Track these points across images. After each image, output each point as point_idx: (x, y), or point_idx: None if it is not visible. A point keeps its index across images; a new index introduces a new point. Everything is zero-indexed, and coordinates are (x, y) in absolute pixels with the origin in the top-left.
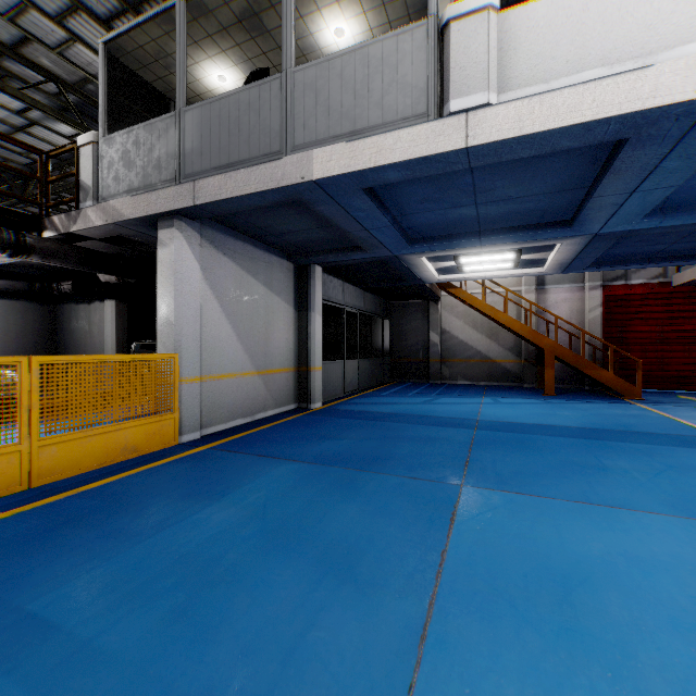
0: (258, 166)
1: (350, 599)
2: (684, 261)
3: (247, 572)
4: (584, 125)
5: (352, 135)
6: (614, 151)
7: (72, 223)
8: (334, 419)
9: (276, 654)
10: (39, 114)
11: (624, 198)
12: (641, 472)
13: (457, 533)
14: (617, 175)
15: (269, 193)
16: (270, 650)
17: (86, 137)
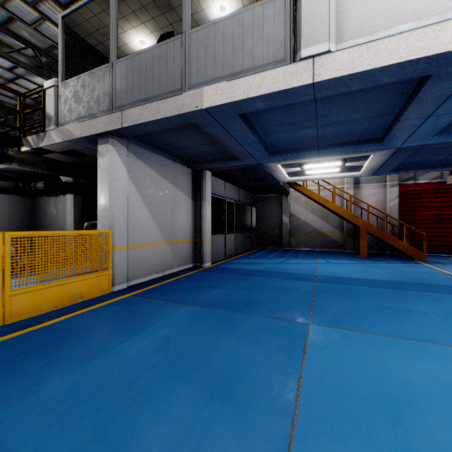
0: (165, 100)
1: (231, 419)
2: None
3: (153, 395)
4: (400, 65)
5: (231, 76)
6: (419, 86)
7: (40, 141)
8: (218, 274)
9: None
10: (23, 71)
11: (422, 121)
12: (436, 314)
13: (308, 362)
14: (418, 104)
15: (173, 118)
16: None
17: (50, 82)
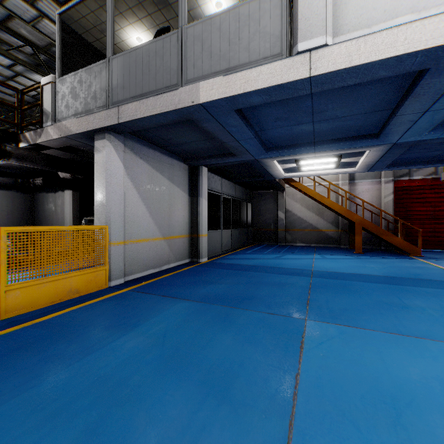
0: (162, 95)
1: (226, 419)
2: None
3: (147, 392)
4: (398, 58)
5: (228, 71)
6: (416, 80)
7: (38, 137)
8: (215, 269)
9: None
10: (22, 68)
11: (418, 116)
12: (433, 309)
13: (306, 359)
14: (416, 98)
15: (169, 113)
16: None
17: (47, 79)
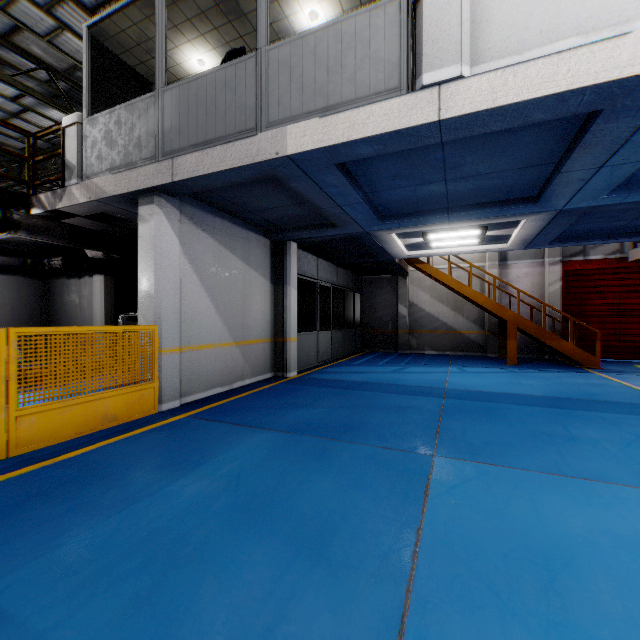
0: (234, 143)
1: (323, 584)
2: None
3: (216, 551)
4: (558, 96)
5: (326, 110)
6: (586, 124)
7: (58, 200)
8: (308, 387)
9: None
10: (32, 101)
11: (591, 173)
12: (610, 442)
13: (432, 508)
14: (586, 149)
15: (244, 168)
16: None
17: (71, 118)
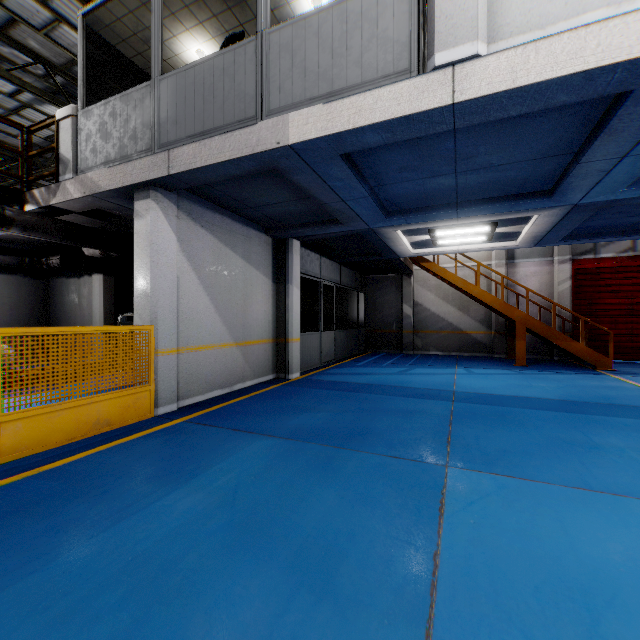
0: (232, 133)
1: (329, 625)
2: None
3: (207, 582)
4: (586, 74)
5: (330, 96)
6: (612, 108)
7: (52, 196)
8: (311, 390)
9: None
10: (30, 97)
11: (613, 163)
12: (636, 451)
13: (448, 528)
14: (610, 136)
15: (243, 160)
16: None
17: (65, 110)
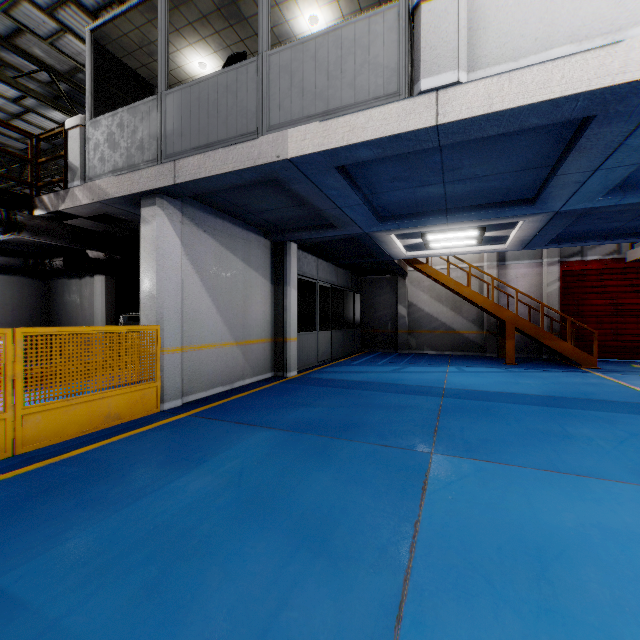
0: (235, 146)
1: (324, 574)
2: (639, 238)
3: (221, 544)
4: (553, 102)
5: (326, 115)
6: (580, 129)
7: (60, 202)
8: (308, 387)
9: (248, 636)
10: (33, 102)
11: (587, 176)
12: (604, 440)
13: (429, 503)
14: (581, 153)
15: (246, 171)
16: (241, 632)
17: (74, 120)
